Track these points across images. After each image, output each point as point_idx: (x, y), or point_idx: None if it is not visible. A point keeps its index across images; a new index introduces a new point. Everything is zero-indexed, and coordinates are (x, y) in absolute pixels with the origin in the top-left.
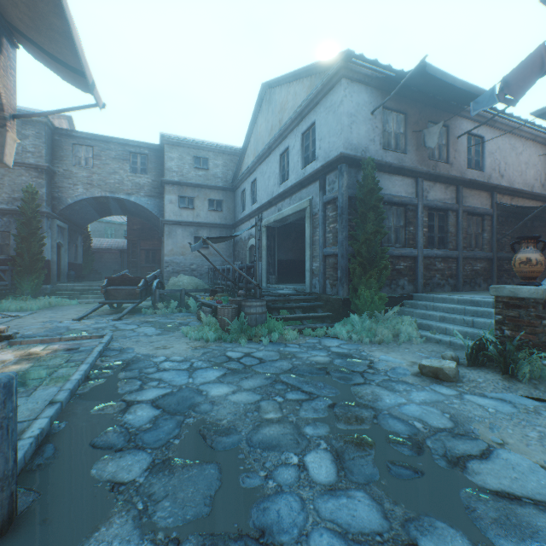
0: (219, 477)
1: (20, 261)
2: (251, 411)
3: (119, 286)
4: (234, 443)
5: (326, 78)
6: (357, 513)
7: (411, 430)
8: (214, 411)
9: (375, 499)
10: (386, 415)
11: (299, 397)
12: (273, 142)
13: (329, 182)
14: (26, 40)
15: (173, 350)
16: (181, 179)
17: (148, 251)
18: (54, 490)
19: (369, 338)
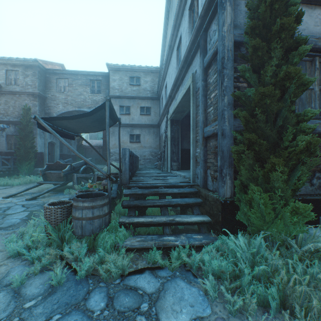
0: None
1: (19, 153)
2: None
3: (55, 170)
4: None
5: None
6: None
7: None
8: None
9: None
10: None
11: None
12: (171, 39)
13: (210, 38)
14: None
15: None
16: (121, 94)
17: None
18: None
19: None
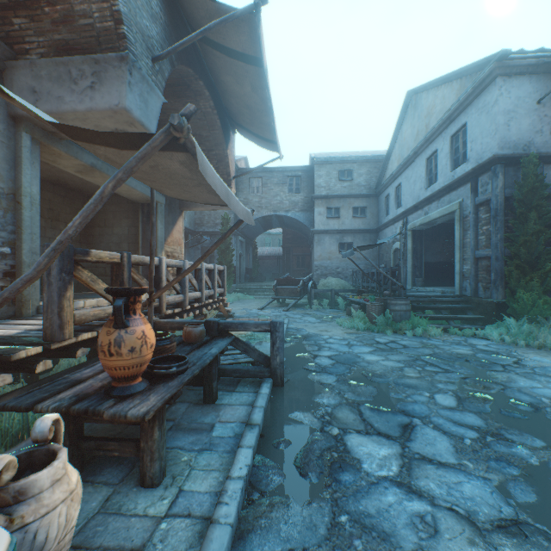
0: (377, 391)
1: None
2: (396, 370)
3: (284, 285)
4: (384, 381)
5: (476, 81)
6: (465, 419)
7: (535, 401)
8: (369, 367)
9: (481, 418)
10: (515, 390)
11: (435, 370)
12: (418, 148)
13: (481, 184)
14: (243, 130)
15: (332, 333)
16: (328, 193)
17: (298, 256)
18: (294, 379)
19: (525, 341)
